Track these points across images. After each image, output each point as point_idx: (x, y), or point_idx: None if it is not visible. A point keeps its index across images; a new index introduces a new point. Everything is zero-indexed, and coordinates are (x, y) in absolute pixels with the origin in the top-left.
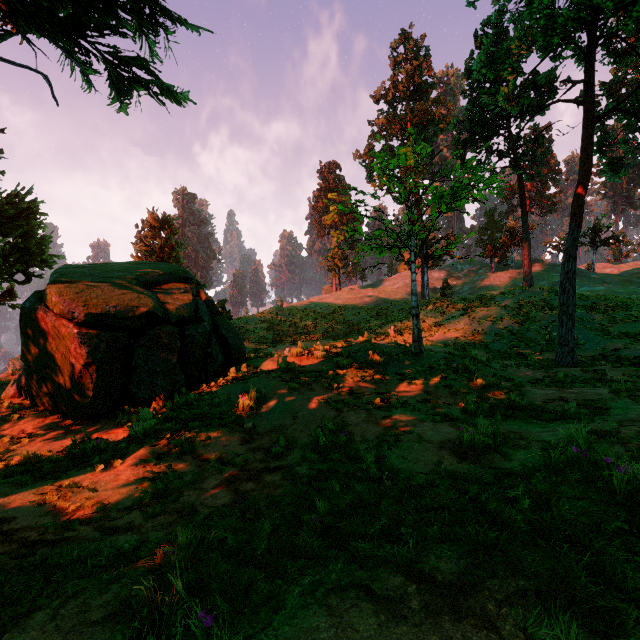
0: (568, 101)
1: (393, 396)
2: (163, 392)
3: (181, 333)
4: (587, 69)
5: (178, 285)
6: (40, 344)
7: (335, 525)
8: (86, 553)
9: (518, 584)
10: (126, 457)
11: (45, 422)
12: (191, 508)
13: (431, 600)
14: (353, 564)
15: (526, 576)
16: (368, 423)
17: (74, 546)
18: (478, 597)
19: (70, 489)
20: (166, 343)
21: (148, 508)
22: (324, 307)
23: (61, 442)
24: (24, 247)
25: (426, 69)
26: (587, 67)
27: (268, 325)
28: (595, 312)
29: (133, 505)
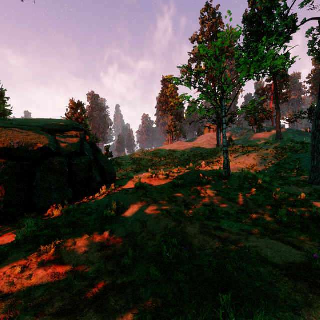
0: (318, 18)
1: (217, 208)
2: (56, 202)
3: (69, 162)
4: None
5: (71, 132)
6: None
7: None
8: None
9: None
10: (3, 261)
11: None
12: None
13: None
14: None
15: None
16: (204, 234)
17: None
18: None
19: None
20: (57, 169)
21: None
22: (165, 152)
23: None
24: None
25: (219, 24)
26: None
27: (134, 161)
28: None
29: None
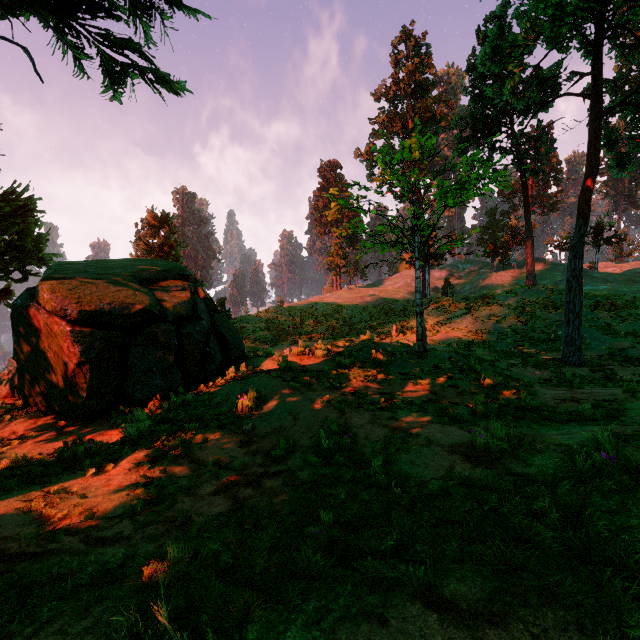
0: (575, 95)
1: (398, 396)
2: (160, 392)
3: (178, 331)
4: (595, 61)
5: (176, 282)
6: (32, 343)
7: (341, 539)
8: (68, 569)
9: (556, 615)
10: (119, 460)
11: (37, 423)
12: (185, 517)
13: (456, 634)
14: (363, 587)
15: (564, 605)
16: (373, 425)
17: (55, 561)
18: (511, 631)
19: (58, 495)
20: (163, 342)
21: (139, 516)
22: (325, 306)
23: (53, 444)
24: (20, 245)
25: (427, 67)
26: (595, 59)
27: (268, 324)
28: (600, 311)
29: (123, 513)
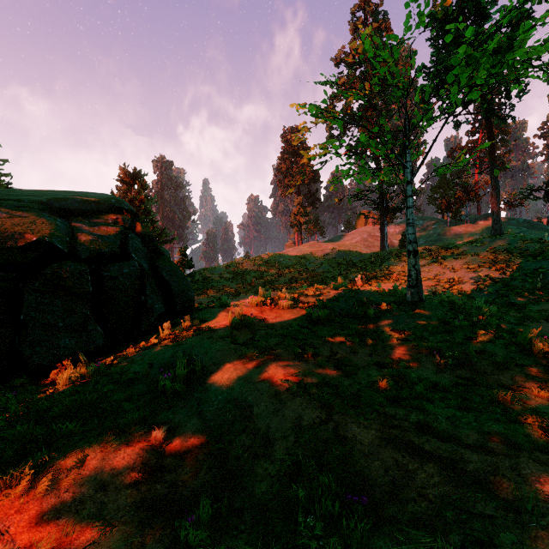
0: None
1: (410, 372)
2: (69, 355)
3: (97, 274)
4: None
5: (106, 215)
6: None
7: None
8: None
9: None
10: None
11: None
12: None
13: None
14: None
15: None
16: (394, 448)
17: None
18: None
19: None
20: (70, 287)
21: None
22: (287, 259)
23: None
24: None
25: (385, 31)
26: None
27: (233, 275)
28: None
29: None
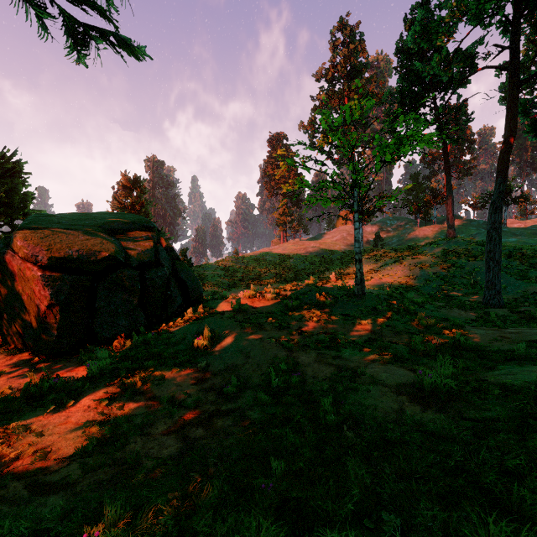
0: (495, 67)
1: (341, 336)
2: (125, 331)
3: (142, 276)
4: (513, 37)
5: (140, 233)
6: (8, 286)
7: (293, 496)
8: (0, 526)
9: None
10: (80, 397)
11: (13, 359)
12: (134, 460)
13: None
14: None
15: None
16: (319, 363)
17: None
18: None
19: (17, 433)
20: (127, 285)
21: (90, 458)
22: (273, 256)
23: (23, 380)
24: (9, 202)
25: (361, 52)
26: (513, 35)
27: (225, 271)
28: (513, 259)
29: (75, 454)
